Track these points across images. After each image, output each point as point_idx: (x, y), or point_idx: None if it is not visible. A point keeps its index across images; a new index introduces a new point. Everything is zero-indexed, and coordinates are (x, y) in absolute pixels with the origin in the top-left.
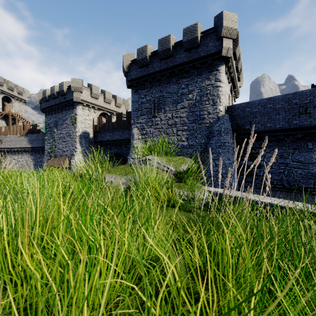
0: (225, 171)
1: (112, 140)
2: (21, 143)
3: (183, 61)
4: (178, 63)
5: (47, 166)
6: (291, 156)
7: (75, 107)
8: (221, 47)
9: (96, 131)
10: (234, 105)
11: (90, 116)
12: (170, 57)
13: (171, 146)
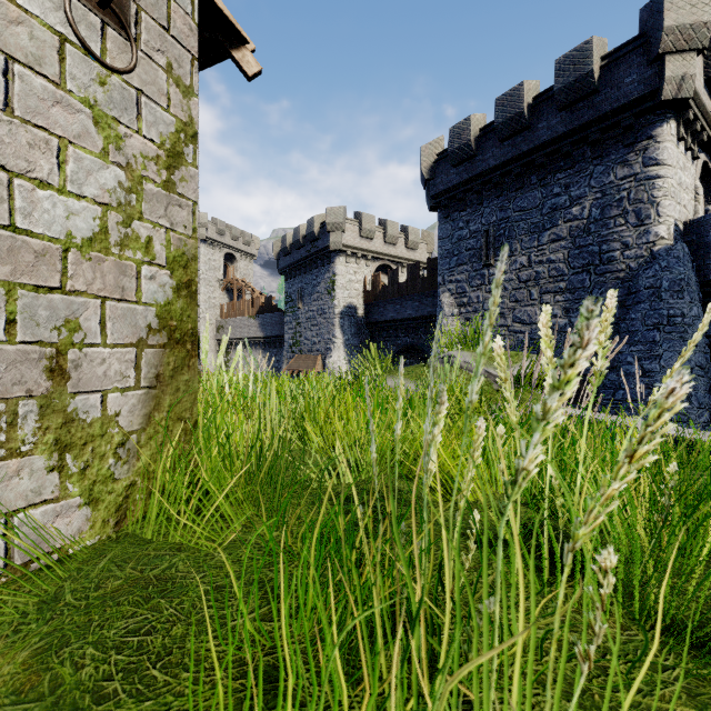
0: None
1: (399, 319)
2: (250, 330)
3: (556, 135)
4: (544, 140)
5: (287, 370)
6: None
7: (332, 261)
8: (661, 80)
9: (369, 303)
10: (706, 218)
11: (358, 274)
12: (522, 130)
13: (527, 328)
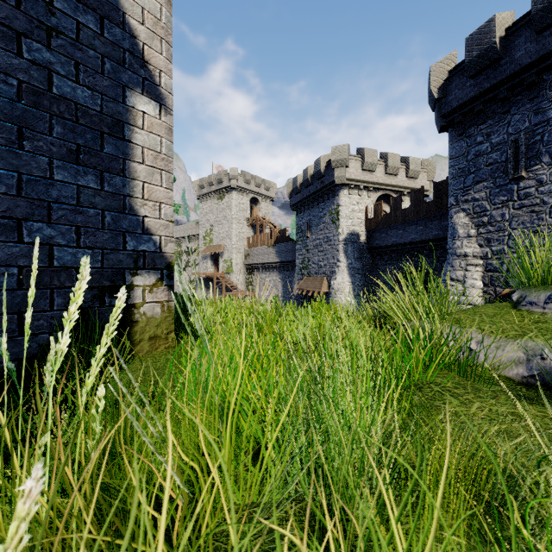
0: None
1: (402, 243)
2: (269, 257)
3: None
4: None
5: (298, 289)
6: None
7: (337, 194)
8: None
9: (371, 230)
10: None
11: (360, 204)
12: None
13: None
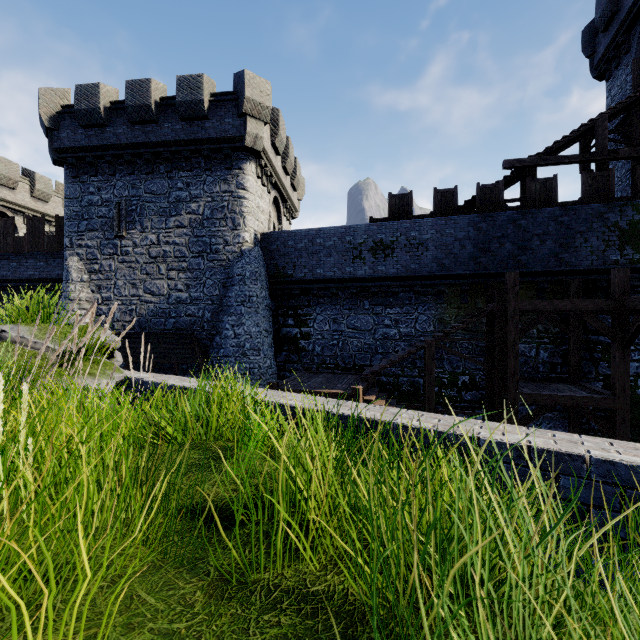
0: (250, 346)
1: (16, 279)
2: None
3: (179, 139)
4: (169, 139)
5: None
6: (346, 320)
7: None
8: (245, 131)
9: None
10: (272, 234)
11: None
12: (151, 122)
13: (156, 299)
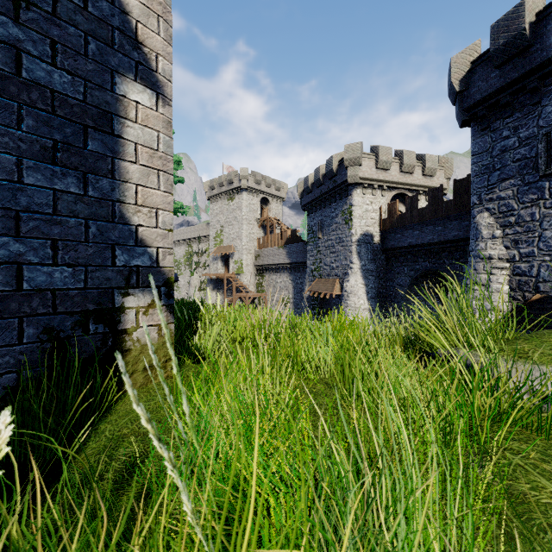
0: None
1: (418, 244)
2: (279, 258)
3: None
4: None
5: (309, 291)
6: None
7: (349, 194)
8: None
9: (385, 230)
10: None
11: (374, 204)
12: None
13: None
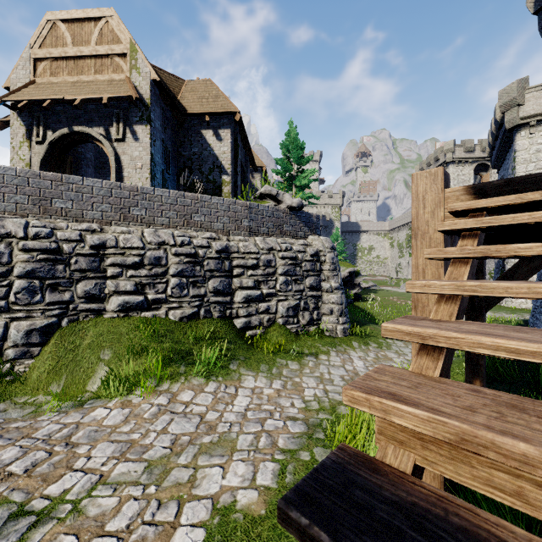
0: None
1: None
2: None
3: None
4: None
5: None
6: None
7: (513, 139)
8: None
9: None
10: None
11: None
12: None
13: None
